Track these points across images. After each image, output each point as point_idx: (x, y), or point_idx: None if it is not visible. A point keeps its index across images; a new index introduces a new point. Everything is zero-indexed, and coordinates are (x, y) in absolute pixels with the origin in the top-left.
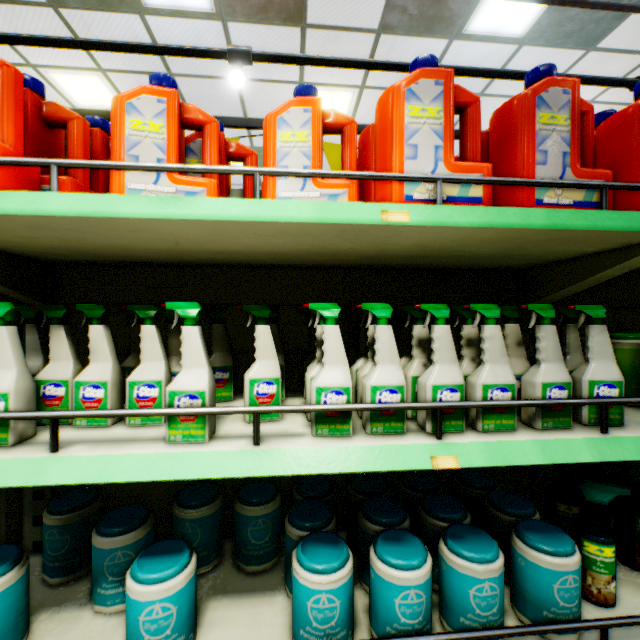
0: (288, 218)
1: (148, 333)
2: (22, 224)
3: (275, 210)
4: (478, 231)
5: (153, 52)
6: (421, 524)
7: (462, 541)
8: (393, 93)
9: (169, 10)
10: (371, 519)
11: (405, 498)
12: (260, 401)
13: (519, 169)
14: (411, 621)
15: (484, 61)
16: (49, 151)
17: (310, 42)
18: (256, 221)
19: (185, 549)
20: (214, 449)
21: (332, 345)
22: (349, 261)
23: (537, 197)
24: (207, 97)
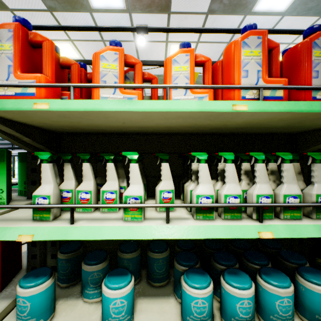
0: (185, 109)
1: (110, 167)
2: (56, 115)
3: (178, 105)
4: (282, 114)
5: (100, 30)
6: (244, 266)
7: (270, 276)
8: (235, 44)
9: (104, 9)
10: (218, 262)
11: (233, 252)
12: (164, 201)
13: (302, 81)
14: (245, 316)
15: (263, 25)
16: (62, 80)
17: (172, 21)
18: (169, 111)
19: (128, 273)
20: (147, 224)
21: (203, 173)
22: (204, 130)
23: (313, 95)
24: None
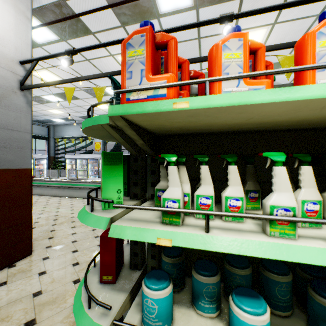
0: None
1: (233, 170)
2: (187, 114)
3: None
4: None
5: (181, 29)
6: None
7: None
8: None
9: (171, 12)
10: None
11: None
12: (308, 214)
13: None
14: None
15: None
16: None
17: (244, 5)
18: None
19: (259, 296)
20: (308, 245)
21: None
22: None
23: None
24: (182, 51)
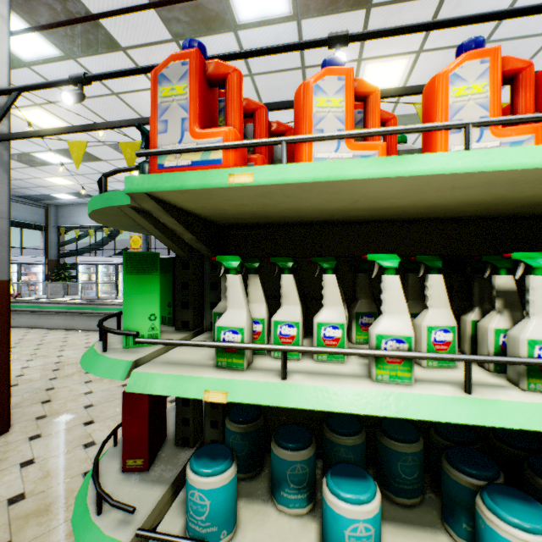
0: (518, 165)
1: (329, 281)
2: (255, 193)
3: (503, 158)
4: None
5: (266, 53)
6: None
7: None
8: None
9: (256, 22)
10: None
11: None
12: (436, 348)
13: None
14: None
15: None
16: None
17: (373, 20)
18: (480, 171)
19: (367, 476)
20: (427, 392)
21: None
22: (498, 211)
23: None
24: (276, 88)
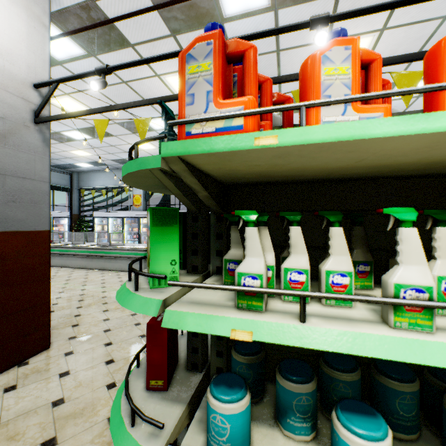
0: None
1: (336, 233)
2: (273, 154)
3: None
4: None
5: (255, 38)
6: None
7: None
8: None
9: (239, 15)
10: None
11: None
12: None
13: None
14: None
15: None
16: None
17: (341, 5)
18: None
19: (376, 413)
20: None
21: None
22: None
23: None
24: None
